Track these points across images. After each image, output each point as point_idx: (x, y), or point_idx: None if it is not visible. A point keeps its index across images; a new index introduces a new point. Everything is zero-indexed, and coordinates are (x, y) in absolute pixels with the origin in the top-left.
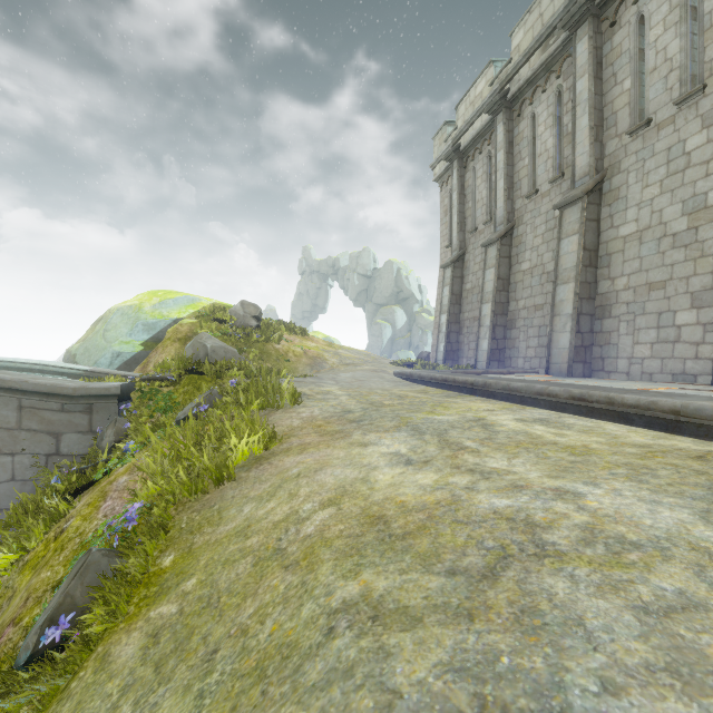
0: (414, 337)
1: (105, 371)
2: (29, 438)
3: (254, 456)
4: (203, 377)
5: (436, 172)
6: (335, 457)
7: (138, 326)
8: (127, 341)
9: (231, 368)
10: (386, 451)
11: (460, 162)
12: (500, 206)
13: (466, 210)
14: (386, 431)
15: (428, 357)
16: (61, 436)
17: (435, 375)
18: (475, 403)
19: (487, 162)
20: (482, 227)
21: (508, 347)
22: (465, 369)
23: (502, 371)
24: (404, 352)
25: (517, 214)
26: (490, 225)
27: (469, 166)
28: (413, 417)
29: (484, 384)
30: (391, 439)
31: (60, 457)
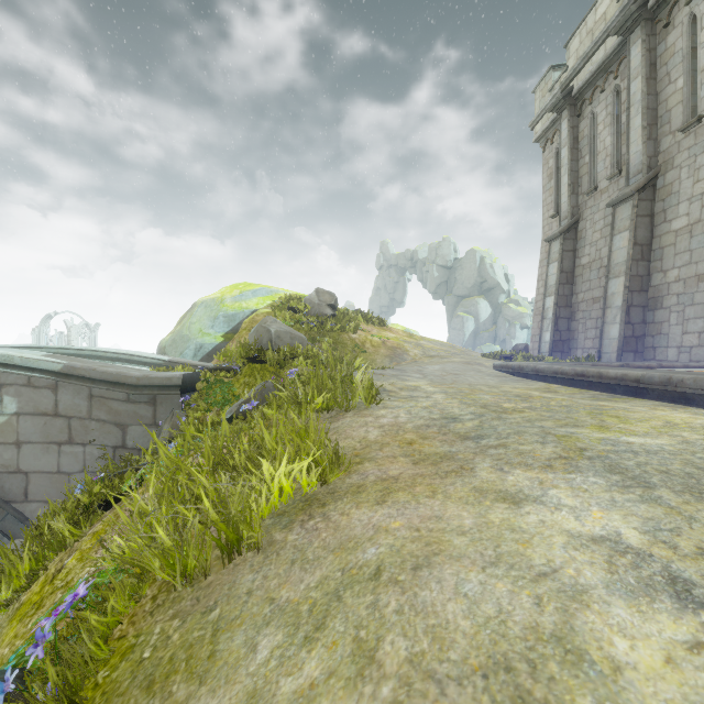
0: (500, 329)
1: (182, 361)
2: (98, 428)
3: (302, 494)
4: (266, 366)
5: (537, 130)
6: (455, 526)
7: (219, 318)
8: (209, 333)
9: (296, 356)
10: (578, 530)
11: (572, 109)
12: (636, 151)
13: (580, 167)
14: (545, 467)
15: (525, 349)
16: (127, 427)
17: (561, 368)
18: (664, 412)
19: (613, 100)
20: (605, 184)
21: (650, 333)
22: (590, 361)
23: (650, 364)
24: (489, 346)
25: (663, 157)
26: (618, 179)
27: (585, 112)
28: (579, 436)
29: (665, 381)
30: (571, 491)
31: (126, 450)
